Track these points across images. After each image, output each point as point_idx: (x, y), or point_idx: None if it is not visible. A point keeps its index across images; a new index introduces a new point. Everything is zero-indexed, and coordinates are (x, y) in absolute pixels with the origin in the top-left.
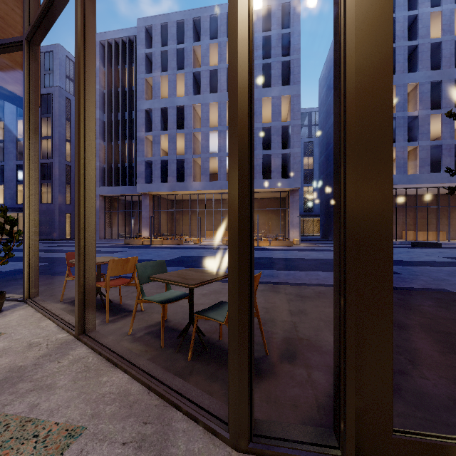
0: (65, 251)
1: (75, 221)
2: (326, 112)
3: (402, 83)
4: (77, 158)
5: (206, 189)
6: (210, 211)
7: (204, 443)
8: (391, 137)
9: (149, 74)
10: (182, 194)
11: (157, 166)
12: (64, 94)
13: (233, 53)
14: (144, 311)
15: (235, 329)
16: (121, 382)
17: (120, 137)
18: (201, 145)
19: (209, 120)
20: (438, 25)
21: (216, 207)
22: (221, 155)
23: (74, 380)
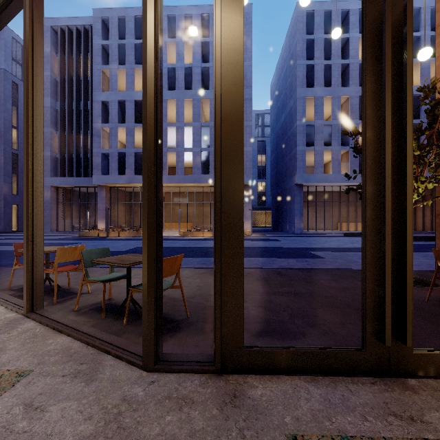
0: (12, 244)
1: (24, 214)
2: (276, 115)
3: (337, 95)
4: (25, 159)
5: (165, 183)
6: (169, 204)
7: (125, 370)
8: (243, 164)
9: (106, 66)
10: (140, 186)
11: (114, 158)
12: (10, 77)
13: (144, 101)
14: (92, 293)
15: (146, 289)
16: (64, 342)
17: (74, 127)
18: None
19: (167, 115)
20: None
21: (174, 200)
22: (179, 150)
23: (23, 344)
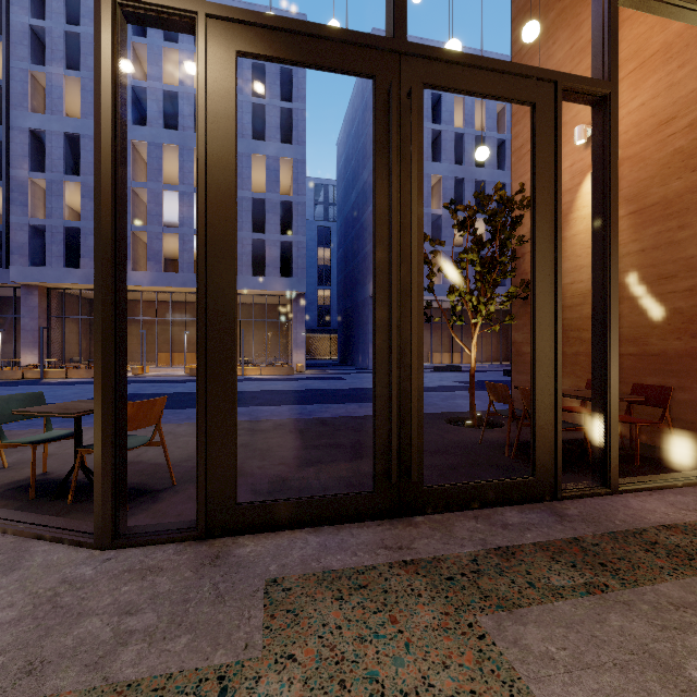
0: None
1: None
2: (345, 191)
3: (426, 172)
4: None
5: (158, 285)
6: (167, 321)
7: (67, 553)
8: (235, 280)
9: (40, 66)
10: None
11: (56, 236)
12: None
13: (97, 189)
14: (10, 468)
15: (99, 440)
16: None
17: None
18: (149, 211)
19: (162, 171)
20: (462, 113)
21: (177, 315)
22: (185, 232)
23: None
